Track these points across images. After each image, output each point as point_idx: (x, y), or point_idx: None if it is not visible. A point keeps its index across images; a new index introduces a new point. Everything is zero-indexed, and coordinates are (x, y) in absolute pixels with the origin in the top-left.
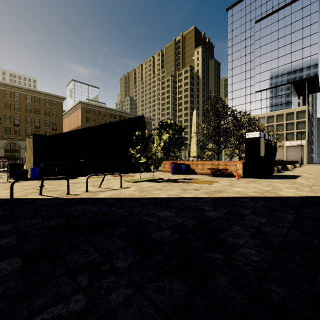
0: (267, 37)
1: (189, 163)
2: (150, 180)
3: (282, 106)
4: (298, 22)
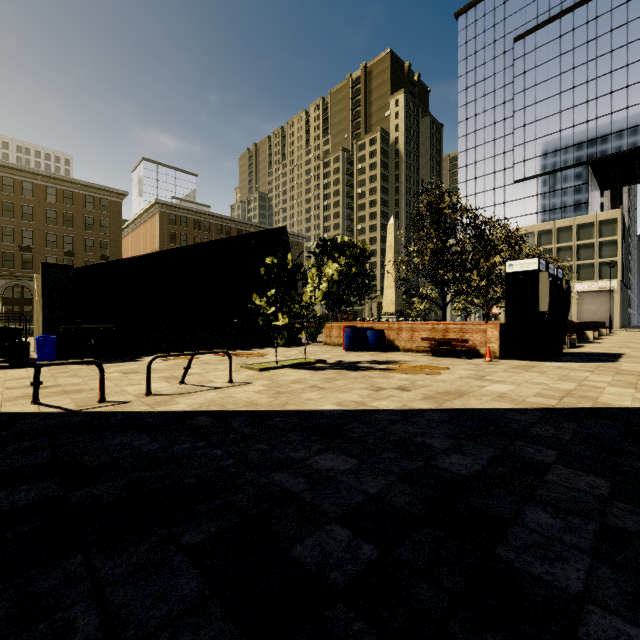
0: (538, 70)
1: (383, 326)
2: (299, 365)
3: (570, 210)
4: (602, 39)
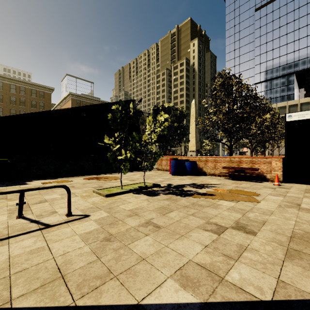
0: (267, 25)
1: (195, 159)
2: (138, 190)
3: (284, 98)
4: (302, 8)
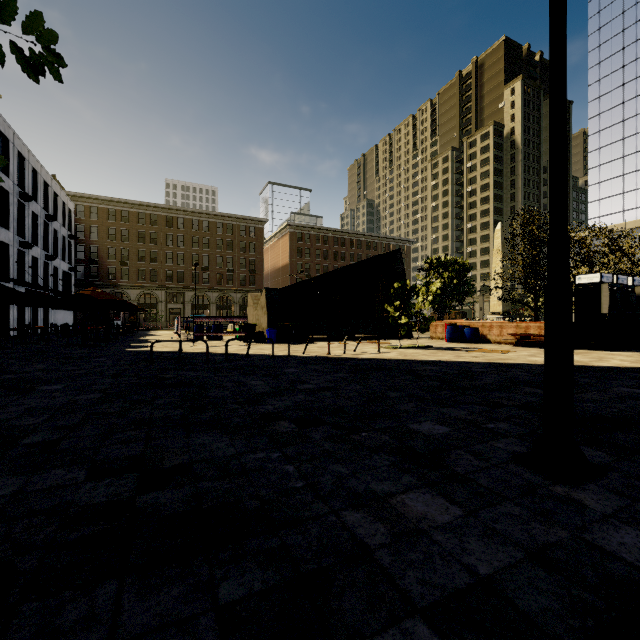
0: None
1: (478, 325)
2: (414, 348)
3: None
4: None
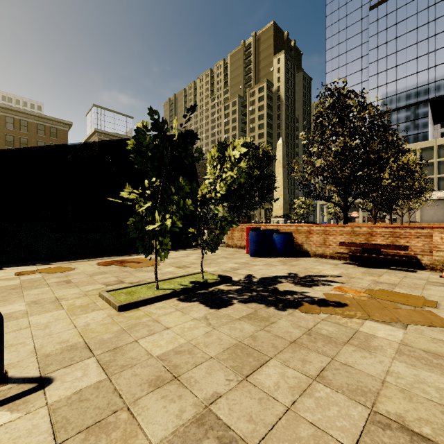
0: (388, 30)
1: (289, 229)
2: (190, 290)
3: (413, 137)
4: (440, 5)
